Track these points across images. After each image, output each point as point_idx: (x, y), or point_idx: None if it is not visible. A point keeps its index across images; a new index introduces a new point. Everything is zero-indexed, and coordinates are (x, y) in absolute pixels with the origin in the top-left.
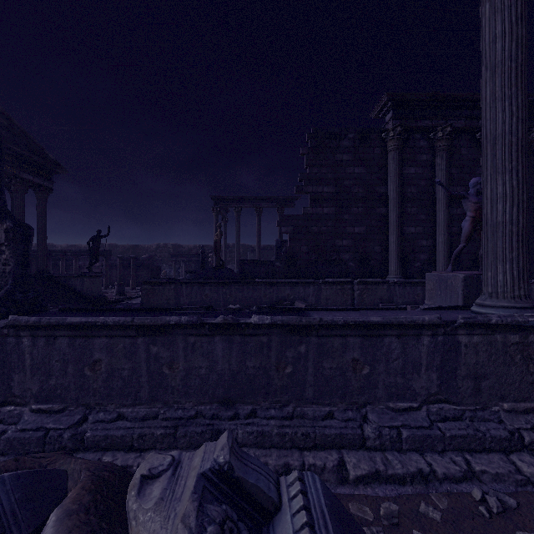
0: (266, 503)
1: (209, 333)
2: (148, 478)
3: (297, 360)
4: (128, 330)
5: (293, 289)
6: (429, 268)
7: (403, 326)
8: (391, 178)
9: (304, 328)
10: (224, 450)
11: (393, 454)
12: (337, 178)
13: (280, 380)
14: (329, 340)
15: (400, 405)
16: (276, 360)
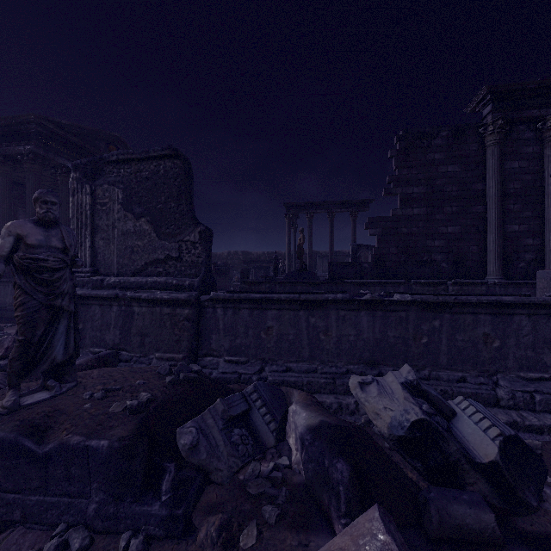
0: (445, 410)
1: (356, 308)
2: (364, 384)
3: (432, 333)
4: (293, 305)
5: (382, 290)
6: (536, 268)
7: (534, 306)
8: (490, 175)
9: (438, 306)
10: (410, 373)
11: (527, 412)
12: (428, 178)
13: (417, 349)
14: (460, 317)
15: (530, 375)
16: (413, 332)
